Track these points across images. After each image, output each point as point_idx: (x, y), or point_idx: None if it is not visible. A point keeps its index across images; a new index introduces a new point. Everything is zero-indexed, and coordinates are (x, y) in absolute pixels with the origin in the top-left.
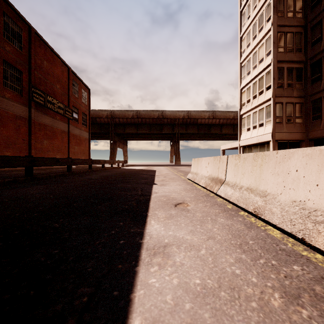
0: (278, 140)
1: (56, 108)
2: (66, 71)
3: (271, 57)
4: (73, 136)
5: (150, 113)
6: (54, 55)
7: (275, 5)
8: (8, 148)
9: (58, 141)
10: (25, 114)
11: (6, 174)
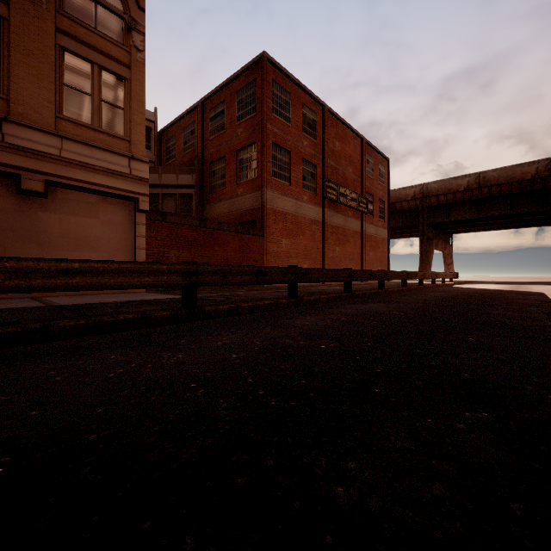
0: None
1: (348, 201)
2: (359, 144)
3: None
4: (367, 238)
5: (511, 171)
6: (346, 129)
7: None
8: (306, 259)
9: (350, 246)
10: (318, 216)
11: (317, 289)
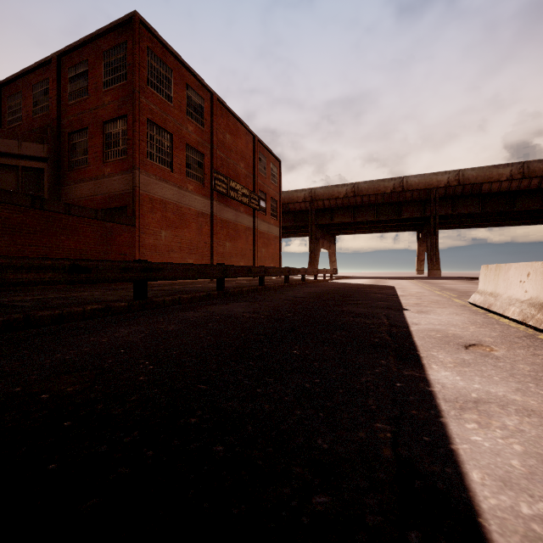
0: None
1: (240, 196)
2: (251, 141)
3: None
4: (259, 235)
5: (377, 184)
6: (238, 123)
7: None
8: (191, 254)
9: (242, 242)
10: (206, 209)
11: (194, 287)
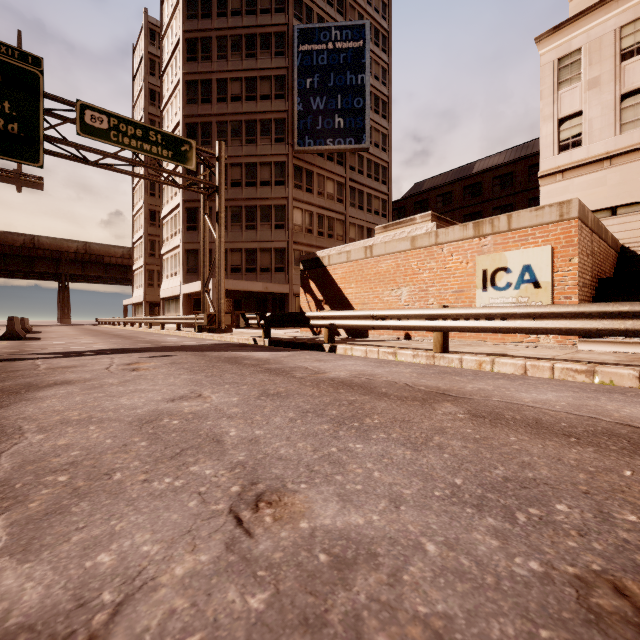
0: (151, 302)
1: None
2: None
3: (144, 230)
4: None
5: (4, 236)
6: None
7: (147, 187)
8: None
9: None
10: None
11: None
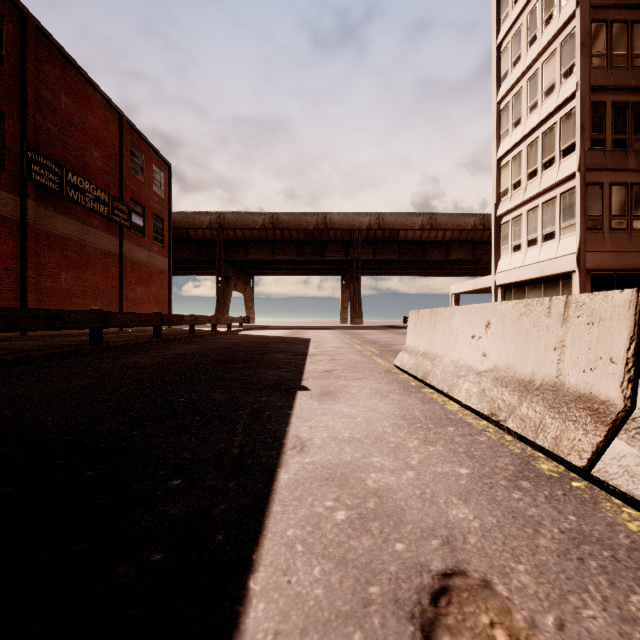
0: (592, 271)
1: (90, 200)
2: (116, 121)
3: (576, 79)
4: (131, 265)
5: (299, 218)
6: (87, 85)
7: None
8: None
9: (96, 274)
10: (10, 210)
11: None
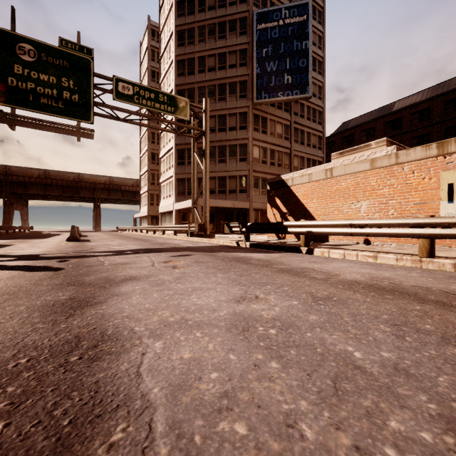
0: (152, 215)
1: None
2: None
3: (147, 166)
4: None
5: (63, 174)
6: None
7: (149, 137)
8: None
9: None
10: None
11: None
